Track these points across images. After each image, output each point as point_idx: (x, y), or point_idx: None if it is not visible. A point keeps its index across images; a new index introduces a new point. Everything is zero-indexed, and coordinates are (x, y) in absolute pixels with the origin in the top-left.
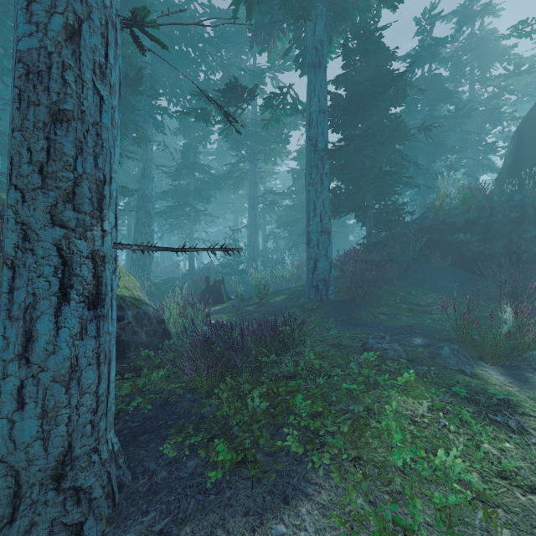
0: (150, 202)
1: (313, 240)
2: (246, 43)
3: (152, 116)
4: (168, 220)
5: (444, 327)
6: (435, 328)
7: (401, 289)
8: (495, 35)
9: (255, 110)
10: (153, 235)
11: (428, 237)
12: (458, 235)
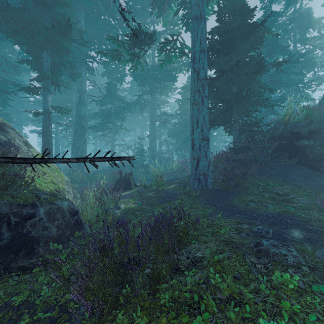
0: (84, 119)
1: (196, 145)
2: (148, 16)
3: (85, 62)
4: (100, 132)
5: (310, 217)
6: (302, 218)
7: (261, 181)
8: (310, 12)
9: (154, 60)
10: (86, 142)
11: (278, 143)
12: (303, 141)
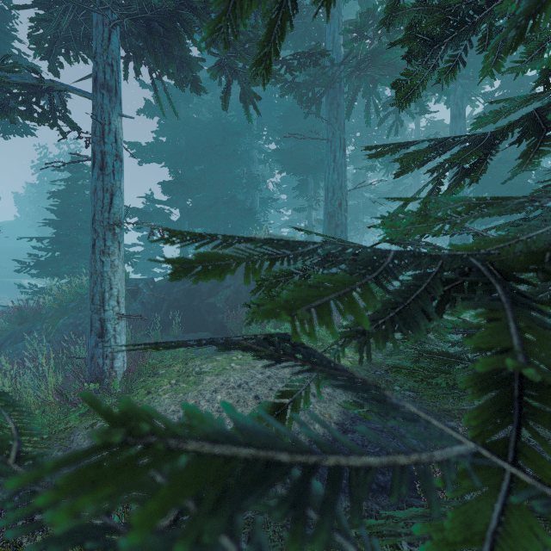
0: None
1: None
2: None
3: None
4: None
5: None
6: None
7: None
8: None
9: (418, 129)
10: None
11: None
12: None
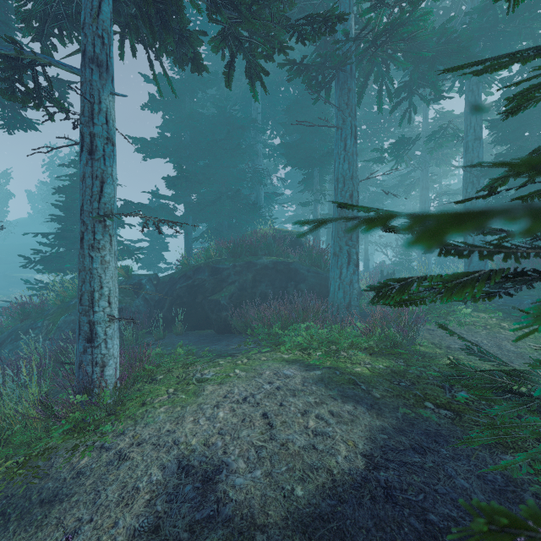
0: None
1: (469, 240)
2: None
3: None
4: None
5: None
6: None
7: None
8: None
9: (426, 121)
10: None
11: None
12: None
